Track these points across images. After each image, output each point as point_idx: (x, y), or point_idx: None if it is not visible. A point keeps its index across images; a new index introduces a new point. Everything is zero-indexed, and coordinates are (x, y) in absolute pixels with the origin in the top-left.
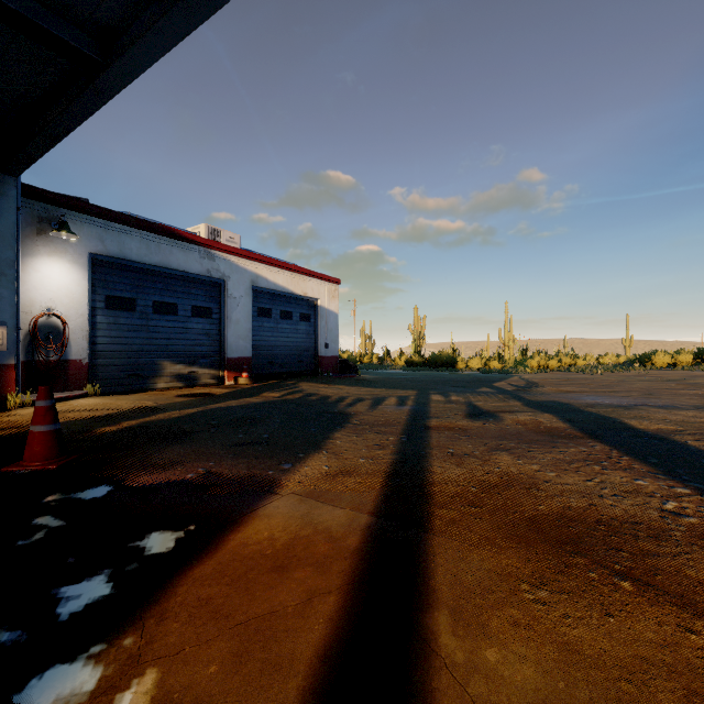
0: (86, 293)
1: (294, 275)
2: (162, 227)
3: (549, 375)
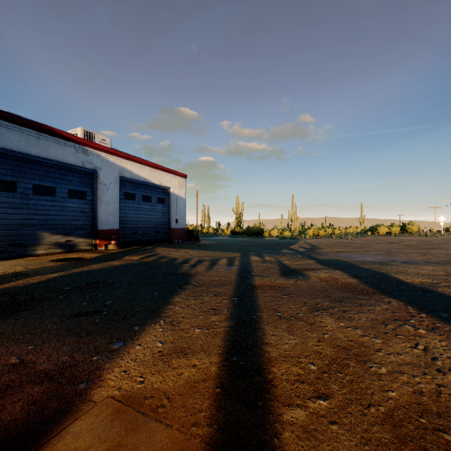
0: None
1: (152, 170)
2: (40, 125)
3: (321, 240)
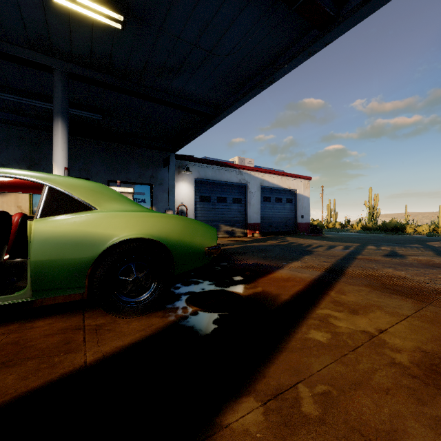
0: (193, 195)
1: (282, 177)
2: (220, 162)
3: None
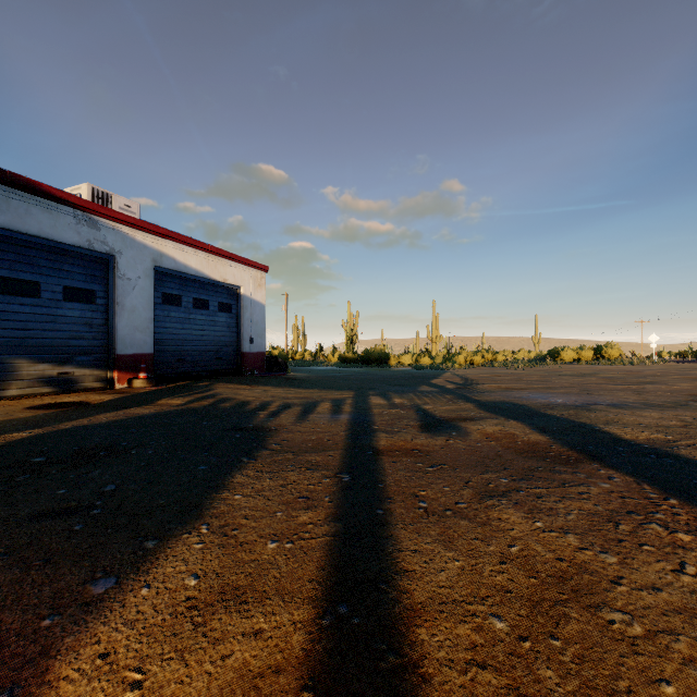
0: None
1: (210, 257)
2: (11, 175)
3: (477, 371)
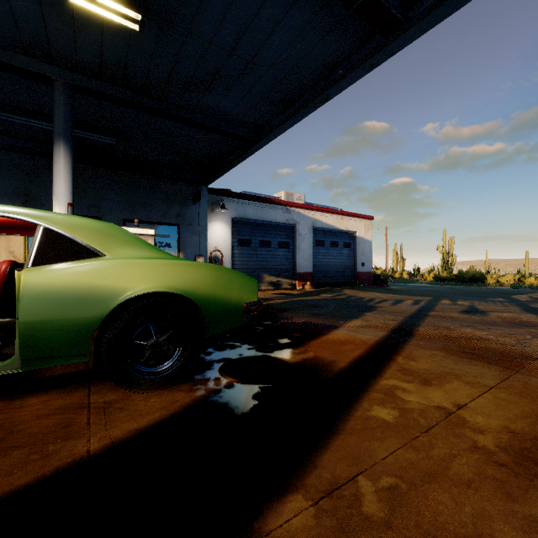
0: (230, 238)
1: (339, 217)
2: (264, 198)
3: None
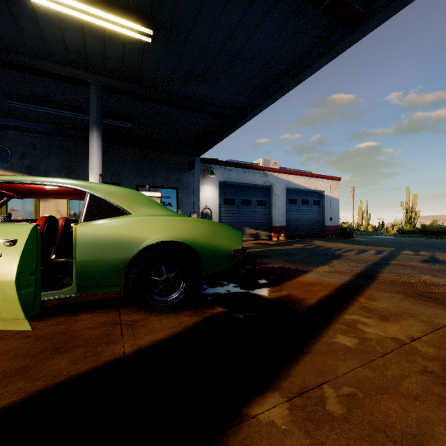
0: (217, 198)
1: (309, 179)
2: (245, 164)
3: None
